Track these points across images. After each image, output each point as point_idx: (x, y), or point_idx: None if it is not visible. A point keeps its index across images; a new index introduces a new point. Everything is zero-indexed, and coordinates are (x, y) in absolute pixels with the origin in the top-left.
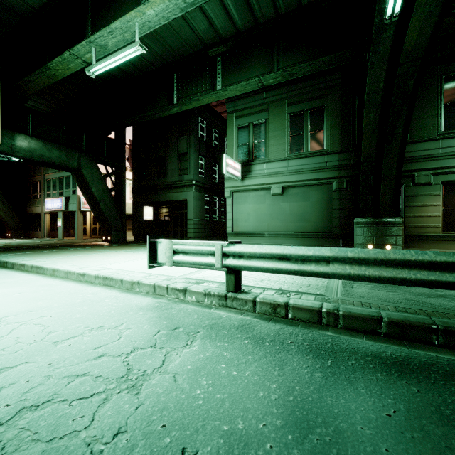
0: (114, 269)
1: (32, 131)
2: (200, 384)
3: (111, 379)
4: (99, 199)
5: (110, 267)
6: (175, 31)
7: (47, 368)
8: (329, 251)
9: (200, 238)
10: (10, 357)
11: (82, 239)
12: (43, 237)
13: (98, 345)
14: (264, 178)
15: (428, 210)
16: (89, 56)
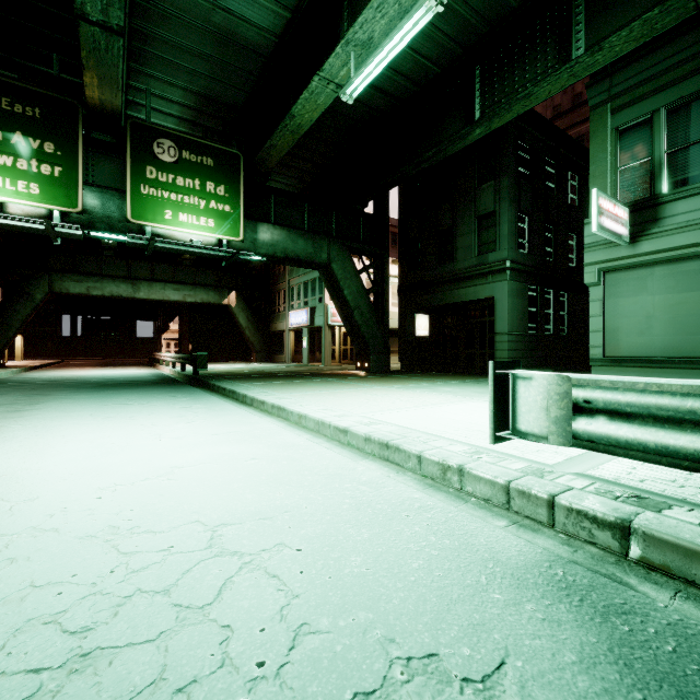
0: (393, 424)
1: (275, 219)
2: None
3: None
4: (353, 306)
5: (385, 420)
6: None
7: None
8: None
9: None
10: None
11: (331, 365)
12: (287, 361)
13: None
14: None
15: None
16: (345, 72)
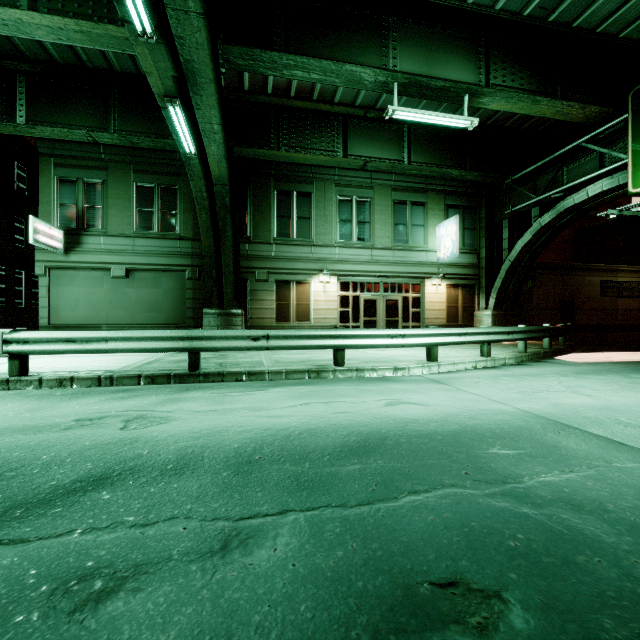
0: None
1: None
2: None
3: None
4: None
5: None
6: None
7: None
8: (107, 333)
9: None
10: None
11: None
12: None
13: None
14: (102, 256)
15: (266, 303)
16: None
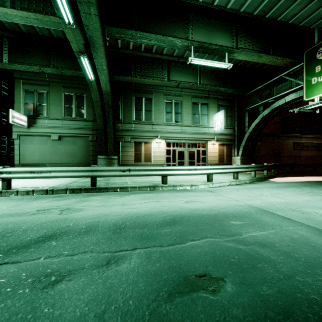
0: None
1: None
2: None
3: None
4: None
5: None
6: None
7: None
8: (51, 168)
9: None
10: None
11: None
12: None
13: None
14: (46, 129)
15: (129, 153)
16: None
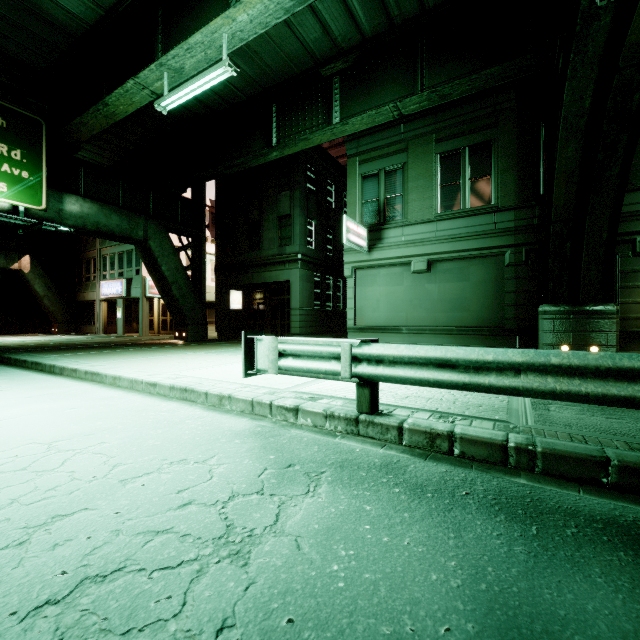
0: (194, 377)
1: (85, 191)
2: (337, 556)
3: (205, 540)
4: (171, 281)
5: (189, 375)
6: (276, 44)
7: (115, 519)
8: (520, 354)
9: (308, 335)
10: (64, 500)
11: (149, 335)
12: (98, 332)
13: (182, 487)
14: (402, 249)
15: None
16: (160, 85)
